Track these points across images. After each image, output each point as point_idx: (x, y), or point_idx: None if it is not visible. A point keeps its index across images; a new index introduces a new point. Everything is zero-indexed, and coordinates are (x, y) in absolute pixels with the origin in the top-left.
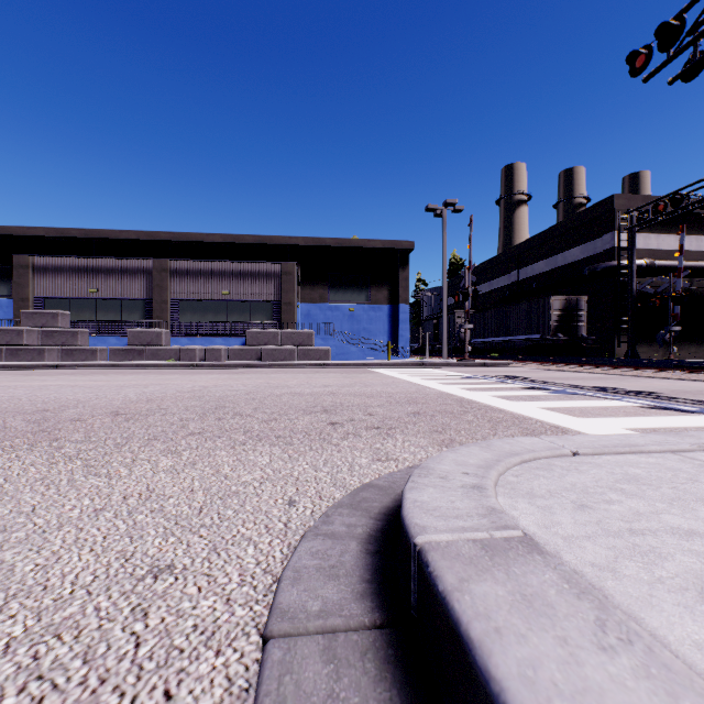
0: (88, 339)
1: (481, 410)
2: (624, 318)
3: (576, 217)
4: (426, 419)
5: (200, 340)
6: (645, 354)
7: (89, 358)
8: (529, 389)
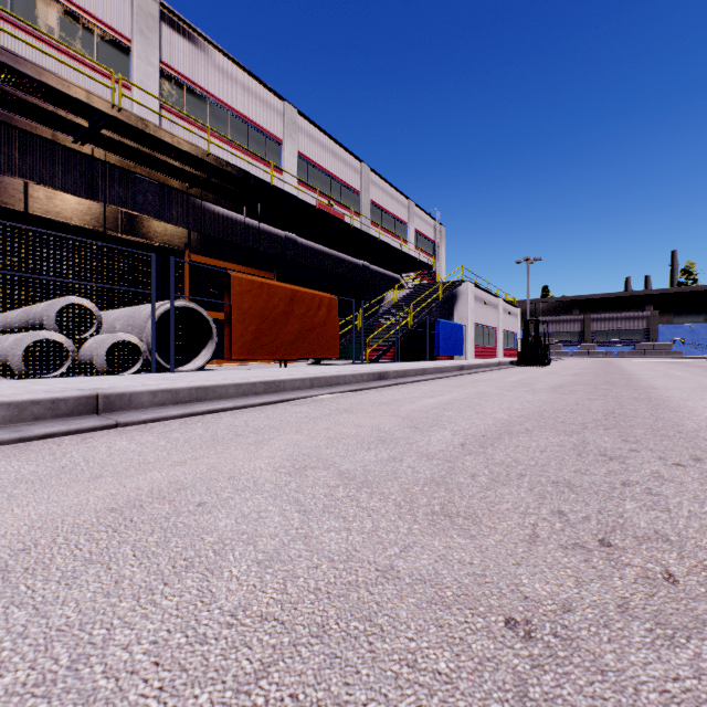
0: (561, 348)
1: None
2: None
3: None
4: None
5: (610, 348)
6: None
7: (565, 354)
8: None
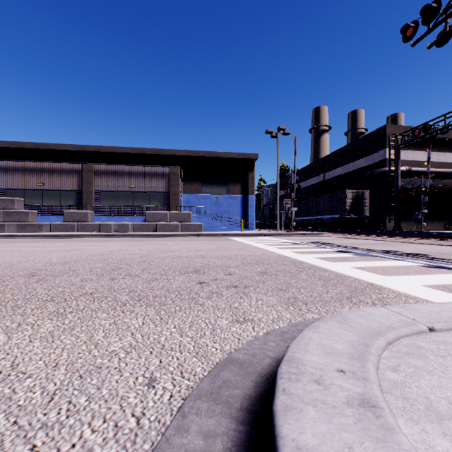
0: (36, 217)
1: (311, 270)
2: (392, 204)
3: (362, 139)
4: (272, 278)
5: (115, 218)
6: (405, 227)
7: (37, 230)
8: (339, 252)
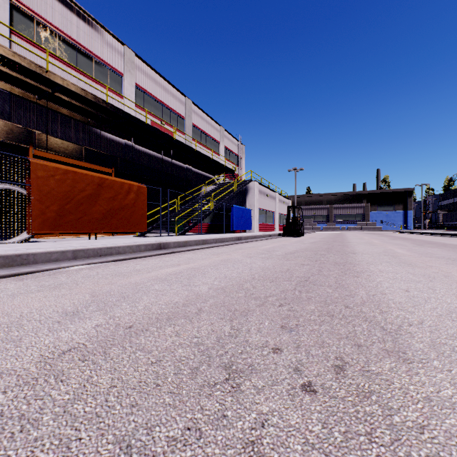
0: (316, 225)
1: None
2: None
3: None
4: None
5: (343, 225)
6: None
7: (318, 229)
8: None
